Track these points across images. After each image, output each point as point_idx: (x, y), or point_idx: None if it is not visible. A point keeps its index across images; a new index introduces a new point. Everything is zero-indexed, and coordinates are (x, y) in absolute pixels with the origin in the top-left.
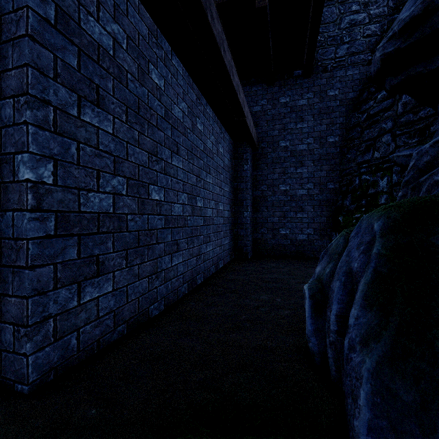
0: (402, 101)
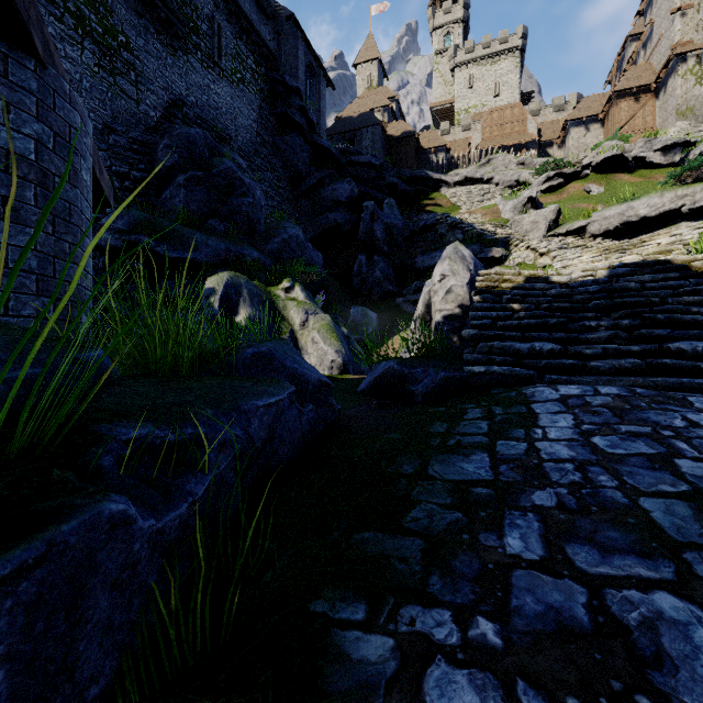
0: (103, 259)
